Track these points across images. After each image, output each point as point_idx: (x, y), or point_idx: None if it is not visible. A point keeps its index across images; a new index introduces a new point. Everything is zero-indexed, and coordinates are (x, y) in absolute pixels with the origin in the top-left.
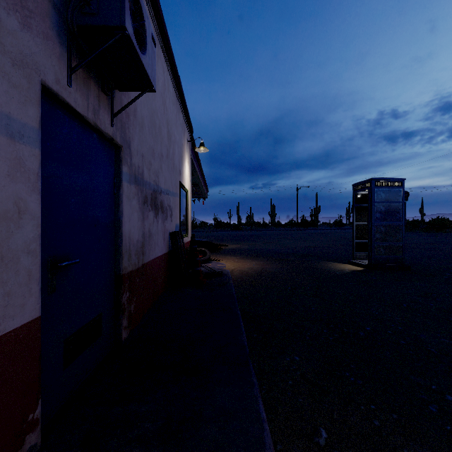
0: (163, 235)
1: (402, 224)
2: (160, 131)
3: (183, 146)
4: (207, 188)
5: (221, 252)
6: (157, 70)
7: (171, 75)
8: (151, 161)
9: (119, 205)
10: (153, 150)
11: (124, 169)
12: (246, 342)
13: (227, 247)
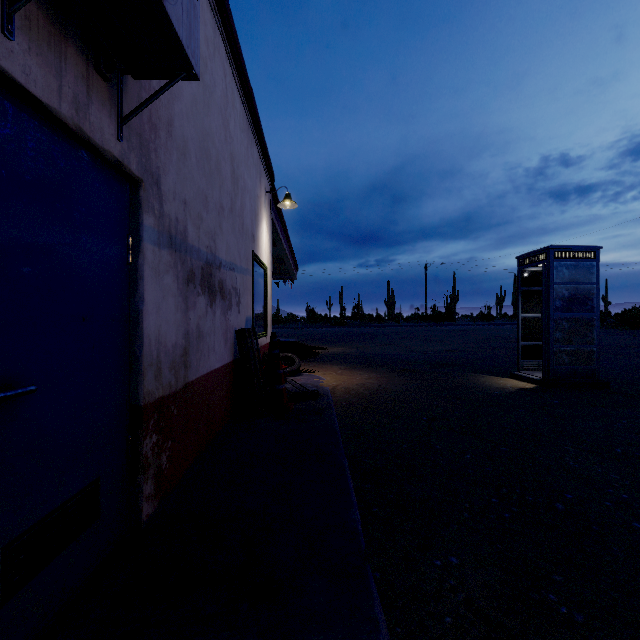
0: (224, 335)
1: (597, 318)
2: (219, 167)
3: (258, 198)
4: (296, 265)
5: (316, 359)
6: (212, 68)
7: (239, 84)
8: (202, 214)
9: (136, 283)
10: (206, 196)
11: (147, 221)
12: (360, 525)
13: (325, 351)
